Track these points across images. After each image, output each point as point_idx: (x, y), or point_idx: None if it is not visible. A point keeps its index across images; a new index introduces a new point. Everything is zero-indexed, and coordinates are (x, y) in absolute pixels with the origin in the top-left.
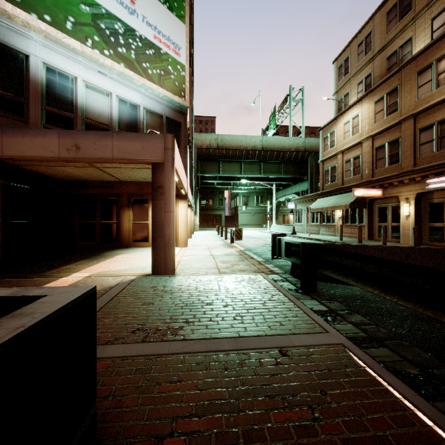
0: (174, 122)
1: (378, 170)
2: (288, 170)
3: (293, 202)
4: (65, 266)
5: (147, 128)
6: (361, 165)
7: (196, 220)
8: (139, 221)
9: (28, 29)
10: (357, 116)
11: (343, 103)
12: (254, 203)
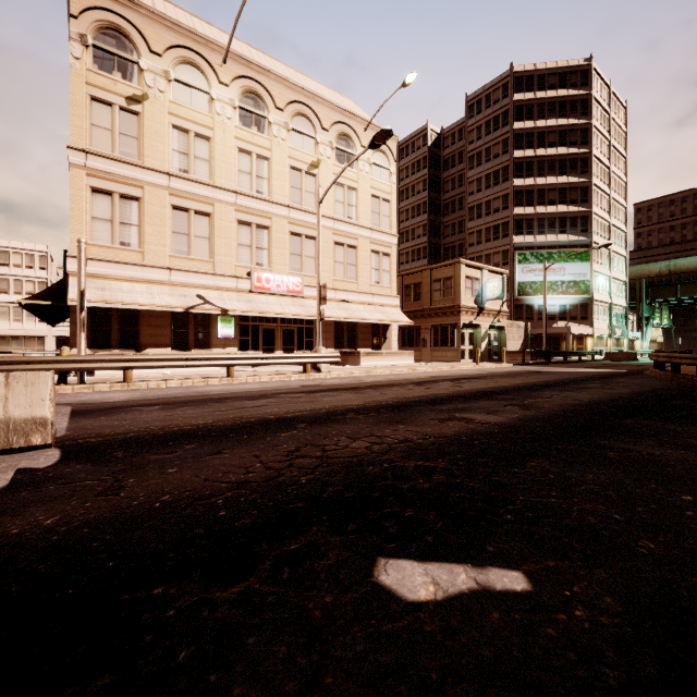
0: (584, 304)
1: None
2: None
3: None
4: None
5: (571, 311)
6: None
7: (642, 345)
8: None
9: (534, 298)
10: None
11: None
12: None
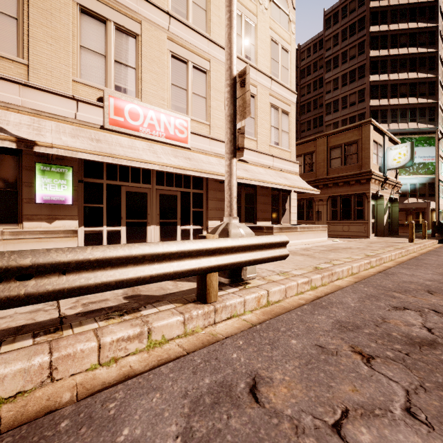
0: (431, 183)
1: None
2: None
3: None
4: None
5: (419, 189)
6: None
7: None
8: (415, 220)
9: None
10: None
11: None
12: None
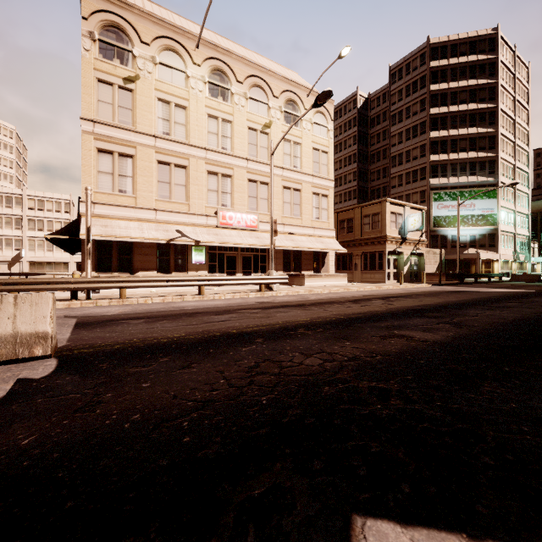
0: (492, 234)
1: None
2: None
3: None
4: None
5: (479, 240)
6: None
7: None
8: None
9: (448, 229)
10: None
11: None
12: None
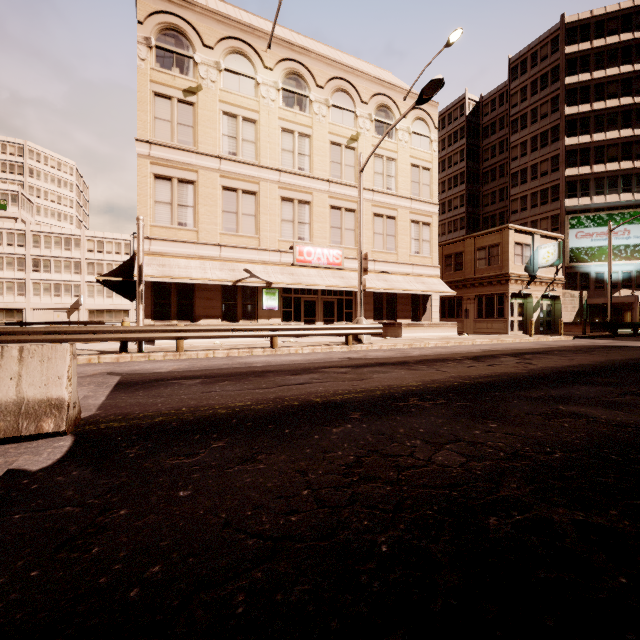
0: None
1: None
2: None
3: None
4: None
5: (637, 278)
6: None
7: None
8: None
9: (590, 265)
10: None
11: None
12: None
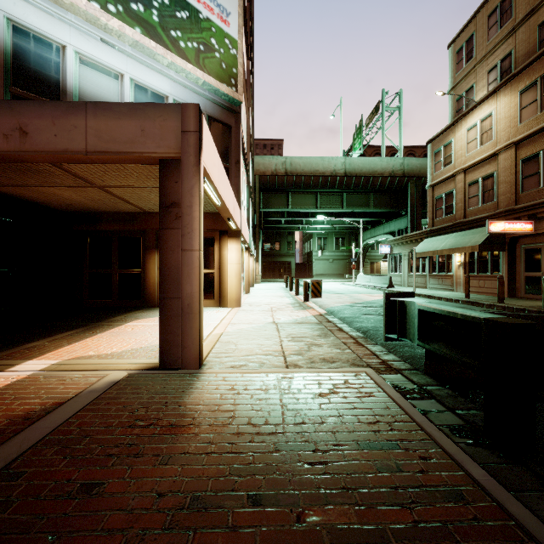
0: (220, 123)
1: (526, 192)
2: (379, 201)
3: (387, 244)
4: (31, 343)
5: None
6: (497, 188)
7: (258, 269)
8: None
9: None
10: (489, 116)
11: (463, 102)
12: (333, 247)
